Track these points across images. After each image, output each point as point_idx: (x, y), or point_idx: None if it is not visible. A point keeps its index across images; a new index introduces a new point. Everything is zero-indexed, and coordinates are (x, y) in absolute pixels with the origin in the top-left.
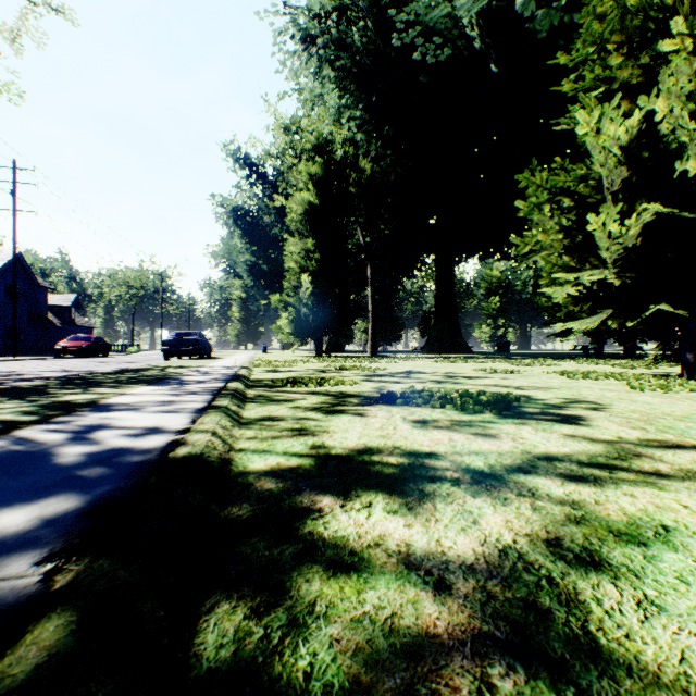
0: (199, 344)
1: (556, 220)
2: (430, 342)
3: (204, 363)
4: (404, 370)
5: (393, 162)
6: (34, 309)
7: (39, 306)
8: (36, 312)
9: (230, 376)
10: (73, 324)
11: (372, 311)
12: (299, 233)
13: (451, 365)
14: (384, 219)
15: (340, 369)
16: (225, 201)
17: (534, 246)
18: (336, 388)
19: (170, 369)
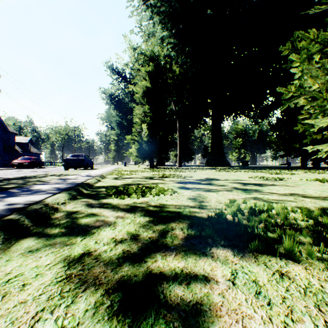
0: (84, 161)
1: (321, 68)
2: (208, 160)
3: (80, 172)
4: (203, 177)
5: (190, 67)
6: (7, 144)
7: (10, 142)
8: (8, 145)
9: (73, 185)
10: (29, 152)
11: (179, 144)
12: (141, 103)
13: (230, 174)
14: (185, 96)
15: (162, 176)
16: (106, 91)
17: (295, 92)
18: (156, 199)
19: (47, 177)
